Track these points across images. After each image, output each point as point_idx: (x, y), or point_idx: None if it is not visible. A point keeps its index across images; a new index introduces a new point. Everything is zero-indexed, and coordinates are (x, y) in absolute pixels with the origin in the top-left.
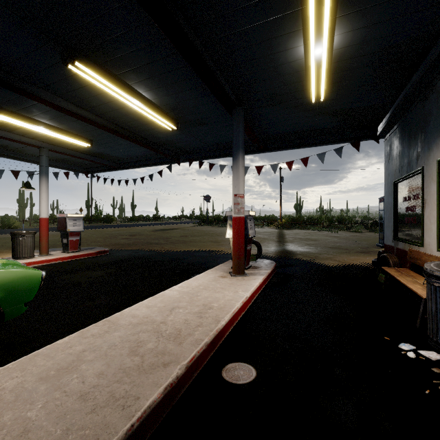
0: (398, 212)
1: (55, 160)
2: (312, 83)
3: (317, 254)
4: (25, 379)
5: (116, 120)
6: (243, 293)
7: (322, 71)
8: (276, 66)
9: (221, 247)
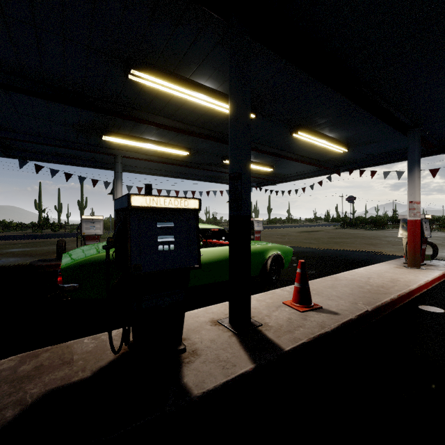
0: None
1: None
2: None
3: None
4: (317, 287)
5: (299, 152)
6: (424, 278)
7: None
8: None
9: (379, 249)
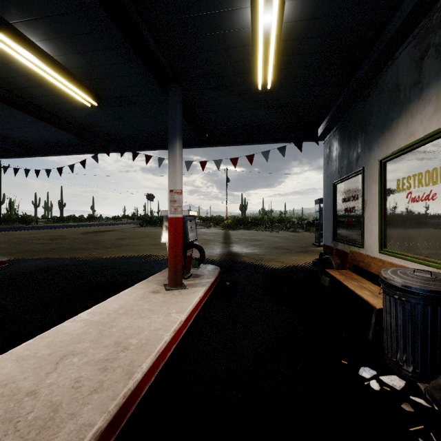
0: (337, 213)
1: None
2: (259, 63)
3: (261, 255)
4: None
5: (4, 82)
6: (177, 316)
7: (271, 48)
8: (218, 32)
9: (162, 250)
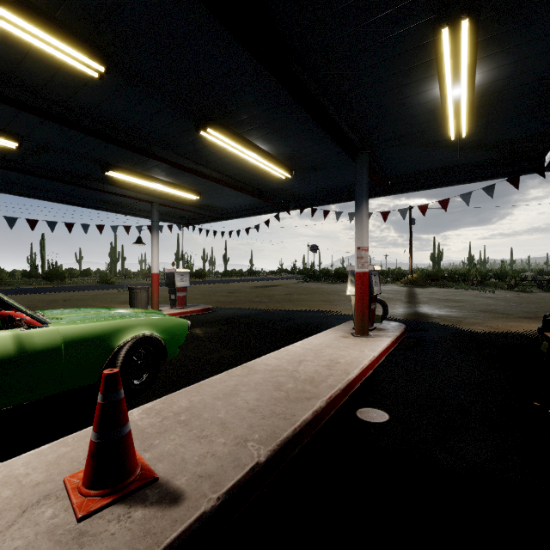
0: None
1: (160, 213)
2: (450, 122)
3: (460, 318)
4: (203, 397)
5: (229, 172)
6: (370, 353)
7: (462, 110)
8: (406, 108)
9: (335, 307)
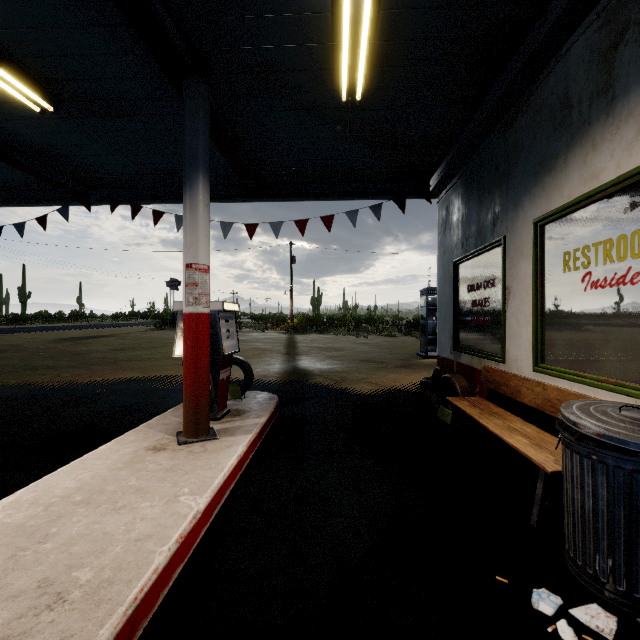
0: (459, 308)
1: None
2: (344, 46)
3: (344, 372)
4: None
5: None
6: (190, 502)
7: (365, 16)
8: None
9: None
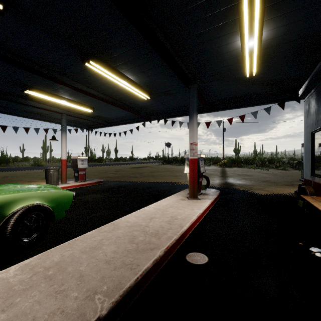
0: (315, 155)
1: (69, 121)
2: (246, 64)
3: (251, 185)
4: (73, 251)
5: (110, 94)
6: (197, 211)
7: (254, 56)
8: (220, 54)
9: (179, 179)
